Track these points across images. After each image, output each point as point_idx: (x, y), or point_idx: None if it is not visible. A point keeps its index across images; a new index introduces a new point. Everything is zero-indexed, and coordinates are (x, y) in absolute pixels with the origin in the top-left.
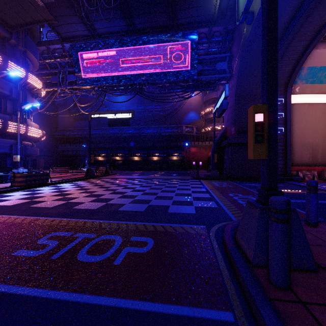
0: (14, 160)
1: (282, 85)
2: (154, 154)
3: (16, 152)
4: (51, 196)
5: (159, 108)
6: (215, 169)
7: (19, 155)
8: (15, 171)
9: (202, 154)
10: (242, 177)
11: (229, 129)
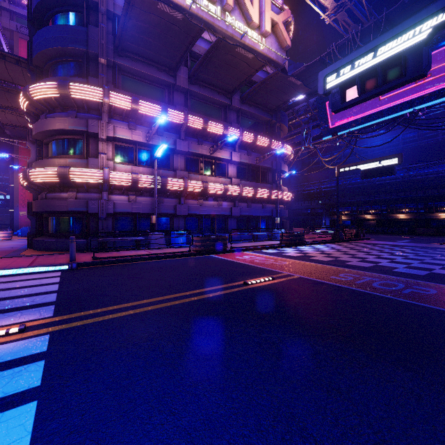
0: (275, 222)
1: None
2: (441, 208)
3: (275, 215)
4: (317, 253)
5: None
6: None
7: (278, 218)
8: (276, 231)
9: None
10: None
11: None
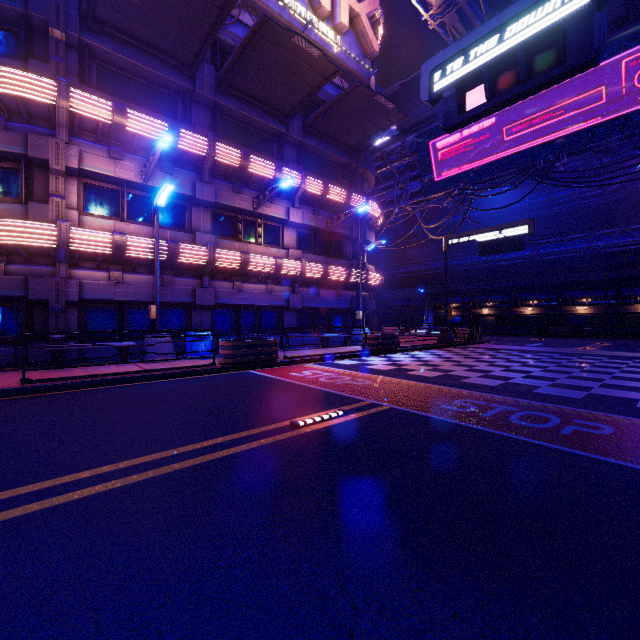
0: (356, 318)
1: None
2: (578, 299)
3: (356, 306)
4: (417, 365)
5: (592, 191)
6: None
7: (361, 311)
8: (358, 331)
9: None
10: None
11: None
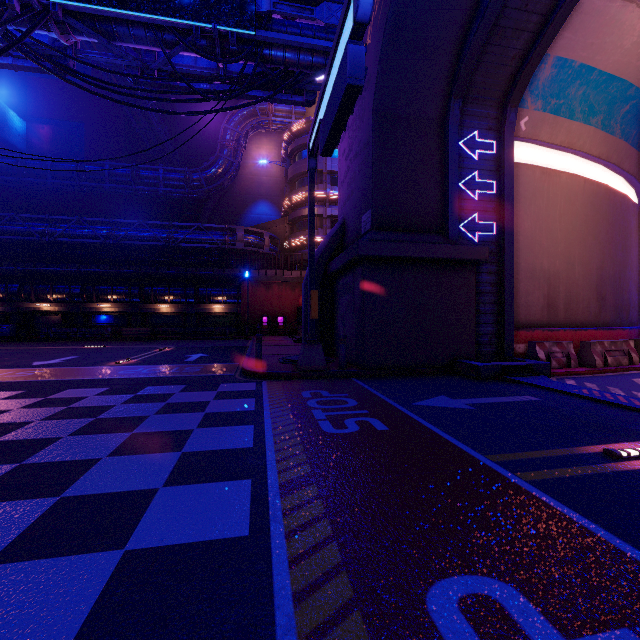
0: None
1: (493, 103)
2: (161, 296)
3: None
4: None
5: (176, 180)
6: (313, 343)
7: None
8: None
9: (286, 299)
10: (395, 364)
11: (353, 222)
